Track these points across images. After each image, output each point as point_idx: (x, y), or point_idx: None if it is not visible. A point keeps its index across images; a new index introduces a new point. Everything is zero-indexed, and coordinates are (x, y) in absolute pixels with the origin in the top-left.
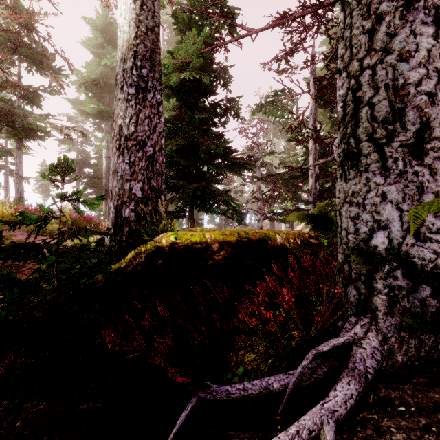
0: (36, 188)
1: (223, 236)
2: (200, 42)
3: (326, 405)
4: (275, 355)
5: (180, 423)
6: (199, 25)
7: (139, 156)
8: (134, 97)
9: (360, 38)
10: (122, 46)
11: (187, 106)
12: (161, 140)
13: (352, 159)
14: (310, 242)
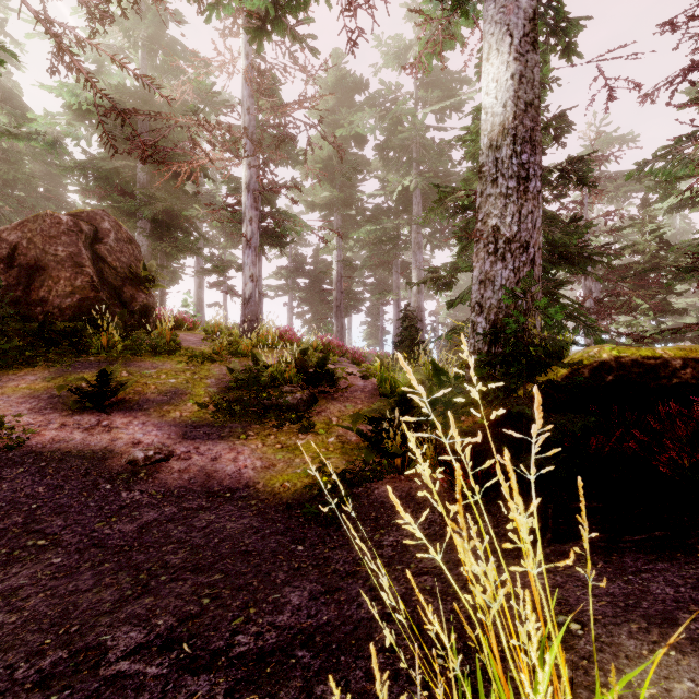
0: None
1: (681, 352)
2: None
3: None
4: None
5: None
6: None
7: (523, 260)
8: (515, 191)
9: None
10: (489, 131)
11: None
12: (538, 238)
13: None
14: None
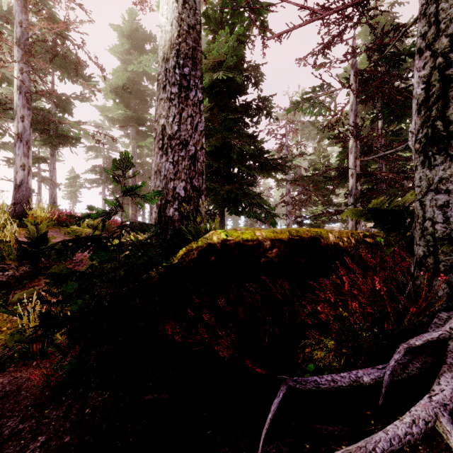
0: (65, 194)
1: (274, 234)
2: (232, 40)
3: (435, 398)
4: (347, 352)
5: (274, 410)
6: (230, 24)
7: (182, 155)
8: (177, 96)
9: (450, 12)
10: (163, 46)
11: (218, 107)
12: (202, 139)
13: (439, 143)
14: (365, 241)
